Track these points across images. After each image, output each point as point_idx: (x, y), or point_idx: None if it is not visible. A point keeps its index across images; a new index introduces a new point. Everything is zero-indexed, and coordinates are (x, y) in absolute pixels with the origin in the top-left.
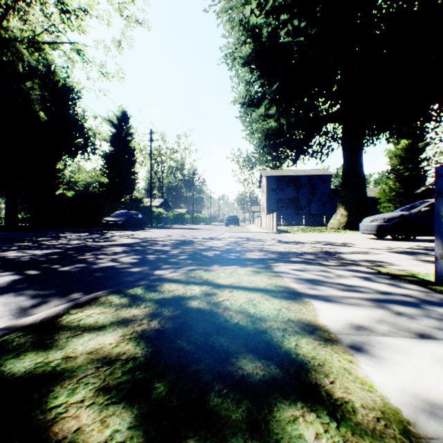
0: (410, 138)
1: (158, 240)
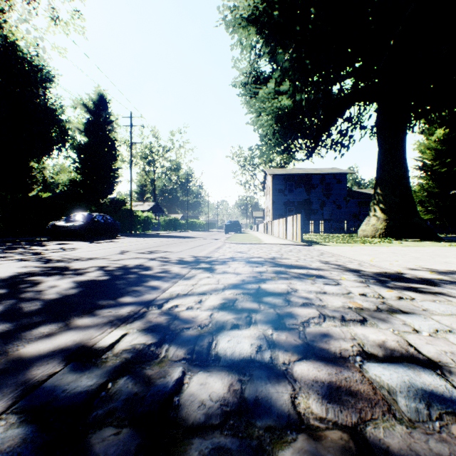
0: (446, 127)
1: (68, 269)
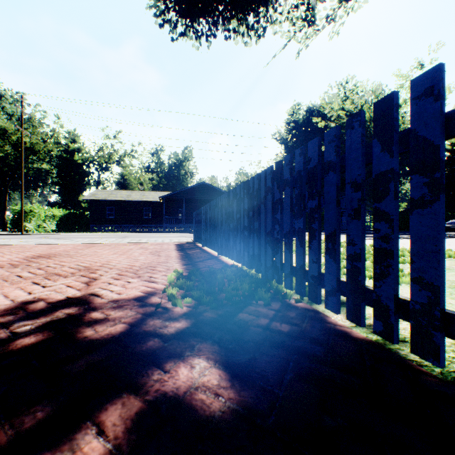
0: None
1: None
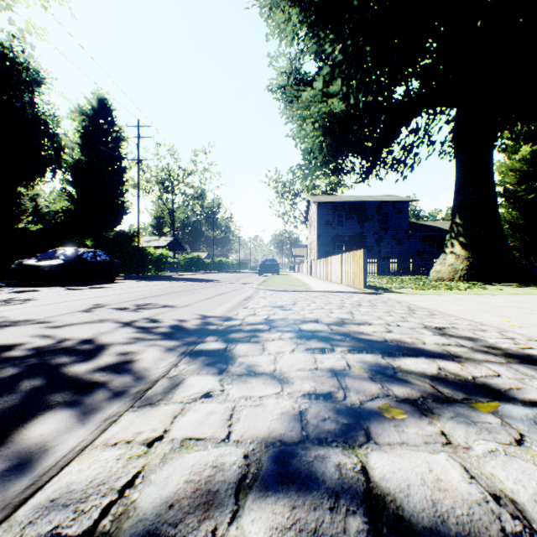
0: (533, 143)
1: None
